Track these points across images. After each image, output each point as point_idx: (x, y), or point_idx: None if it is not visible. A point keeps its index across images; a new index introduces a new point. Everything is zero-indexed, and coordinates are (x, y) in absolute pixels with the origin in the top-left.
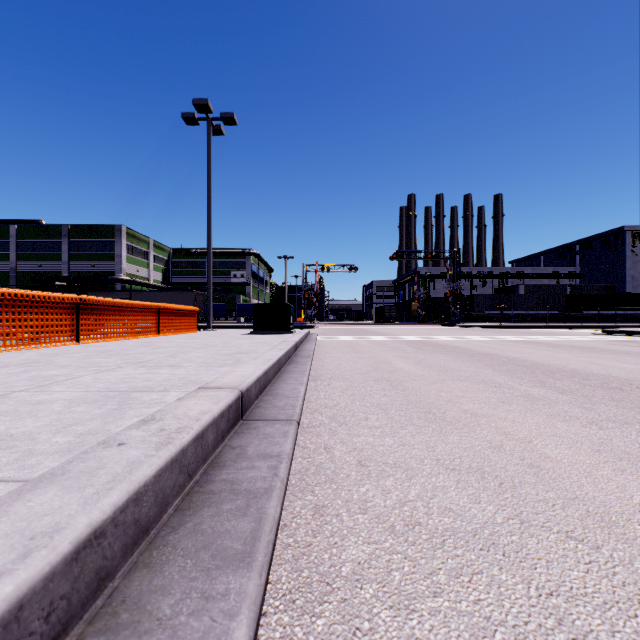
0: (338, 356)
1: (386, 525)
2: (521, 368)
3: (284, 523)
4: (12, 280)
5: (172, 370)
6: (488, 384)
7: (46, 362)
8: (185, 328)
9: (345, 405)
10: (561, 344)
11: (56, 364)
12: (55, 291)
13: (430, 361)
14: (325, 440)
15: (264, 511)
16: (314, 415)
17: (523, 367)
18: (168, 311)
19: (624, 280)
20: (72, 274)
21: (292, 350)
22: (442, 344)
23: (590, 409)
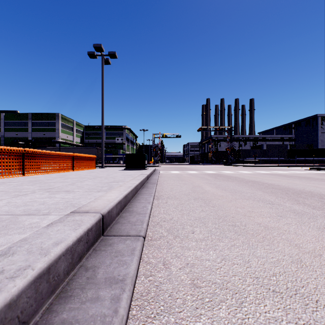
0: (171, 183)
1: None
2: (278, 190)
3: None
4: (2, 142)
5: (65, 195)
6: (264, 202)
7: None
8: (88, 167)
9: (177, 219)
10: (292, 175)
11: None
12: None
13: (224, 186)
14: (164, 254)
15: None
16: (156, 228)
17: (279, 190)
18: (78, 157)
19: (317, 142)
20: (33, 138)
21: (145, 179)
22: (227, 175)
23: None
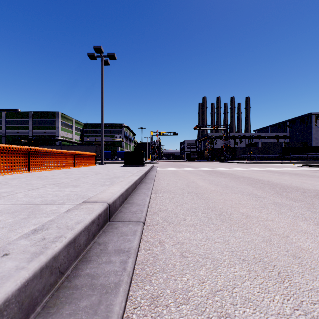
0: (168, 179)
1: (204, 317)
2: (267, 186)
3: (127, 315)
4: (3, 139)
5: (73, 189)
6: (251, 196)
7: (4, 183)
8: (89, 164)
9: (172, 209)
10: (283, 172)
11: (9, 185)
12: (25, 145)
13: (217, 182)
14: (160, 235)
15: (111, 308)
16: (153, 216)
17: (268, 185)
18: (79, 155)
19: (311, 139)
20: (34, 136)
21: (143, 176)
22: (222, 172)
23: (315, 212)
